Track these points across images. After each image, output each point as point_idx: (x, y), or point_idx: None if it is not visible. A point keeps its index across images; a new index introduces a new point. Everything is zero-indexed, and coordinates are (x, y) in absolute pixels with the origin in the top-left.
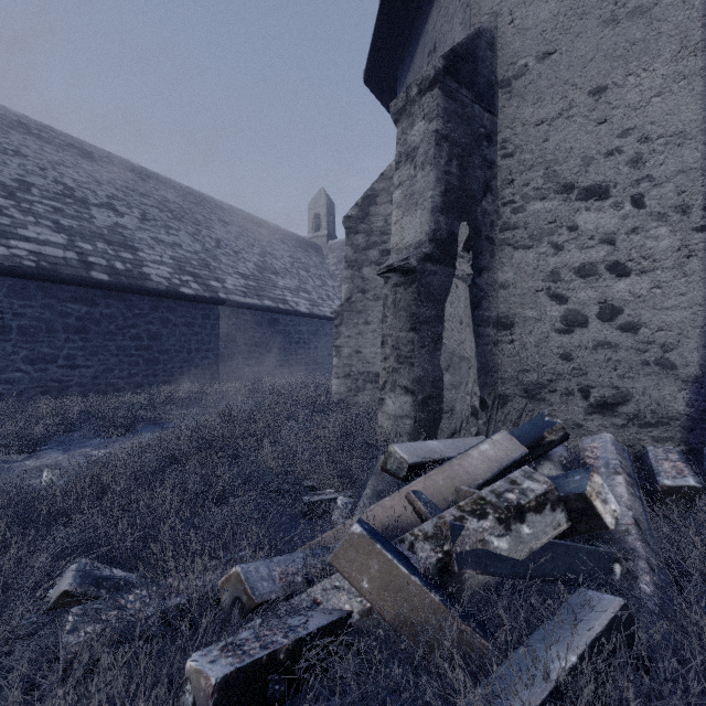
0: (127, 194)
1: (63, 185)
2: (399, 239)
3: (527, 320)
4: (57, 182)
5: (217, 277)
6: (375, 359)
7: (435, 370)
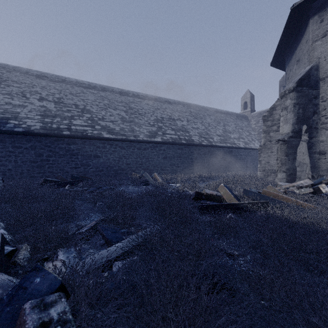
0: (181, 113)
1: (168, 115)
2: (282, 131)
3: None
4: (167, 115)
5: (211, 137)
6: (275, 165)
7: (293, 166)
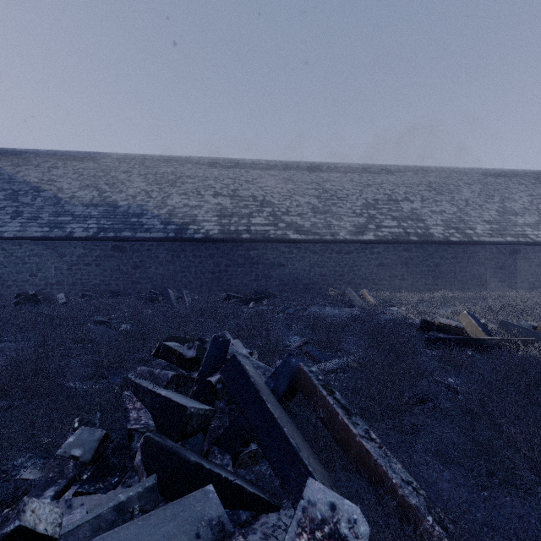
0: (411, 188)
1: (387, 195)
2: None
3: None
4: (384, 194)
5: (470, 227)
6: None
7: None
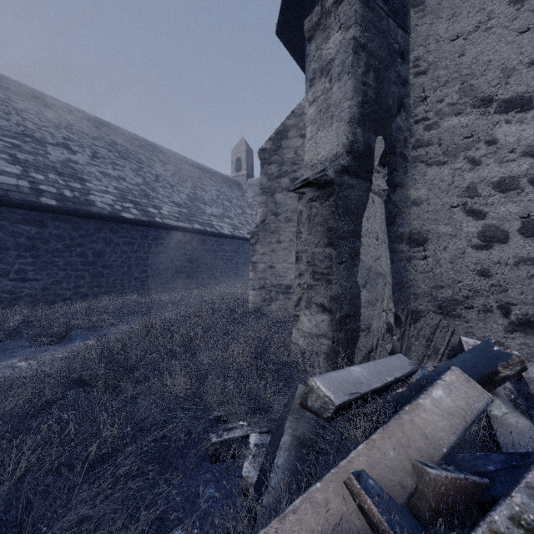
0: (81, 137)
1: (24, 127)
2: (314, 155)
3: (442, 236)
4: (19, 124)
5: (155, 205)
6: (286, 273)
7: (352, 287)
